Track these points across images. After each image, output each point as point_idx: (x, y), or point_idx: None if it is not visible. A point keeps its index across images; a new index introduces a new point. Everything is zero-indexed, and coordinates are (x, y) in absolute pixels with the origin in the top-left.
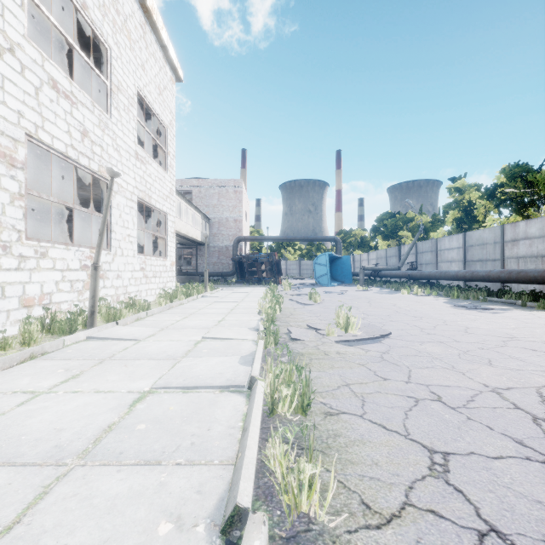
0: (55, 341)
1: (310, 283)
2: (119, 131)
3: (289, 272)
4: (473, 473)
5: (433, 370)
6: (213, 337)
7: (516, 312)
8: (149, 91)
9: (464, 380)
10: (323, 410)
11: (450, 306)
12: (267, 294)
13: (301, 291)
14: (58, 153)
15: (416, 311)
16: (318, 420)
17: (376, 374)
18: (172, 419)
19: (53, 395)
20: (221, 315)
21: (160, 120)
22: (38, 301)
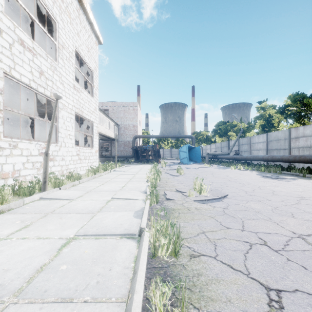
0: (18, 201)
1: (177, 162)
2: (63, 72)
3: (164, 155)
4: (302, 310)
5: (257, 221)
6: (118, 198)
7: (300, 180)
8: (82, 49)
9: (279, 228)
10: (188, 253)
11: (260, 176)
12: (152, 169)
13: (171, 167)
14: (24, 84)
15: (241, 180)
16: (186, 261)
17: (222, 224)
18: (85, 260)
19: (8, 241)
20: (124, 182)
21: (89, 66)
22: (11, 174)
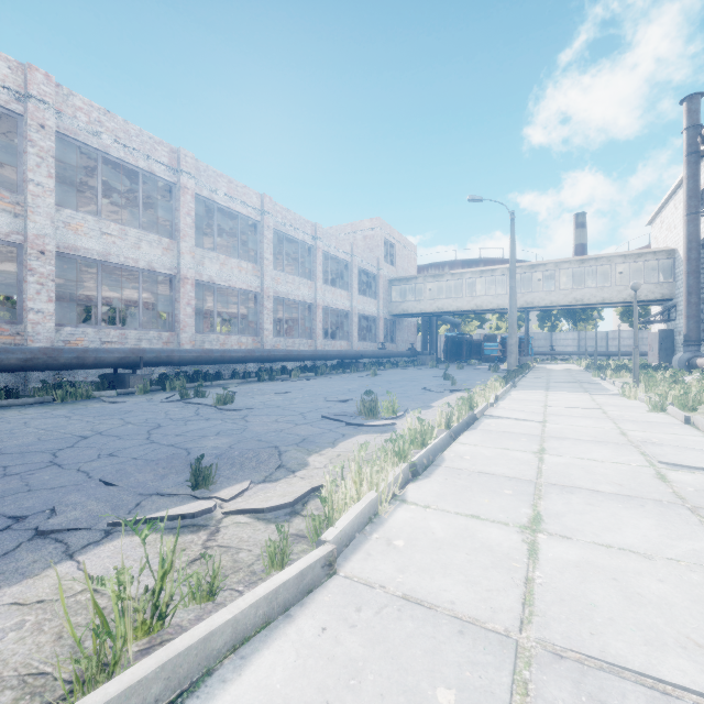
0: None
1: None
2: None
3: None
4: None
5: None
6: None
7: None
8: None
9: None
10: None
11: None
12: None
13: None
14: None
15: None
16: None
17: None
18: None
19: None
20: None
21: None
22: None
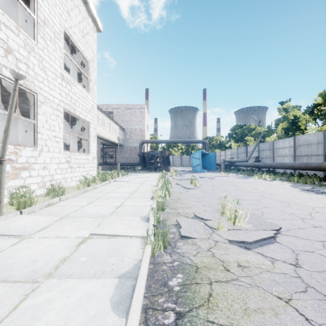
0: None
1: (188, 170)
2: (45, 56)
3: (174, 162)
4: None
5: None
6: (100, 234)
7: None
8: (74, 32)
9: None
10: None
11: (299, 190)
12: (160, 179)
13: (183, 176)
14: None
15: (277, 195)
16: None
17: None
18: None
19: None
20: (121, 200)
21: (84, 55)
22: None
